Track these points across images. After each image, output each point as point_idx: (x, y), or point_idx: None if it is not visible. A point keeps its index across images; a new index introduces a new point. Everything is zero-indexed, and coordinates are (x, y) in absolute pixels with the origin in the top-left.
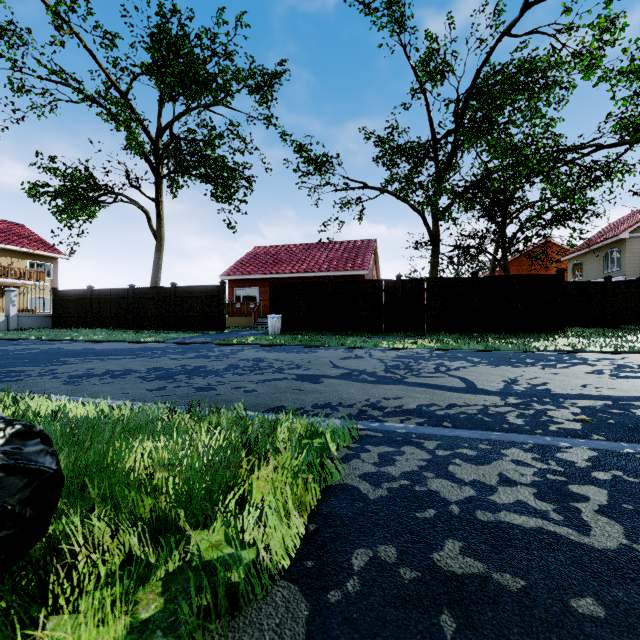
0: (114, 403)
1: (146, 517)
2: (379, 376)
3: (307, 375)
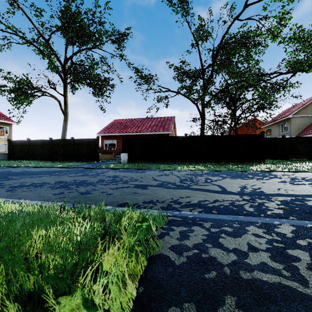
0: (30, 203)
1: (31, 287)
2: (177, 185)
3: (140, 185)
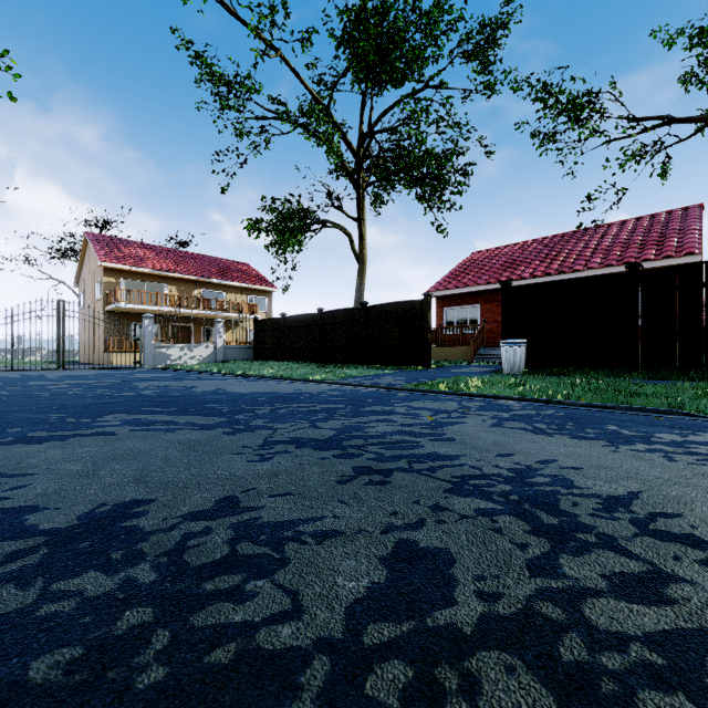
0: None
1: None
2: None
3: None
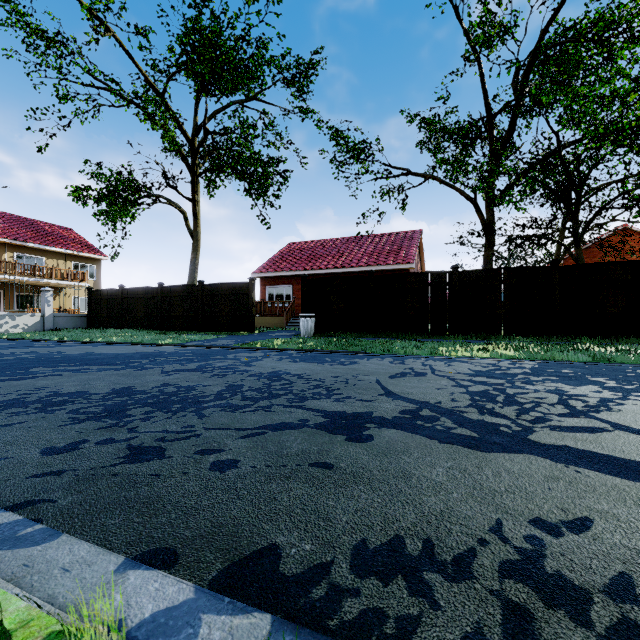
0: None
1: None
2: (473, 422)
3: (342, 415)
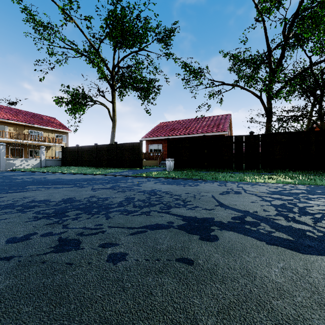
0: None
1: None
2: (285, 228)
3: (194, 219)
